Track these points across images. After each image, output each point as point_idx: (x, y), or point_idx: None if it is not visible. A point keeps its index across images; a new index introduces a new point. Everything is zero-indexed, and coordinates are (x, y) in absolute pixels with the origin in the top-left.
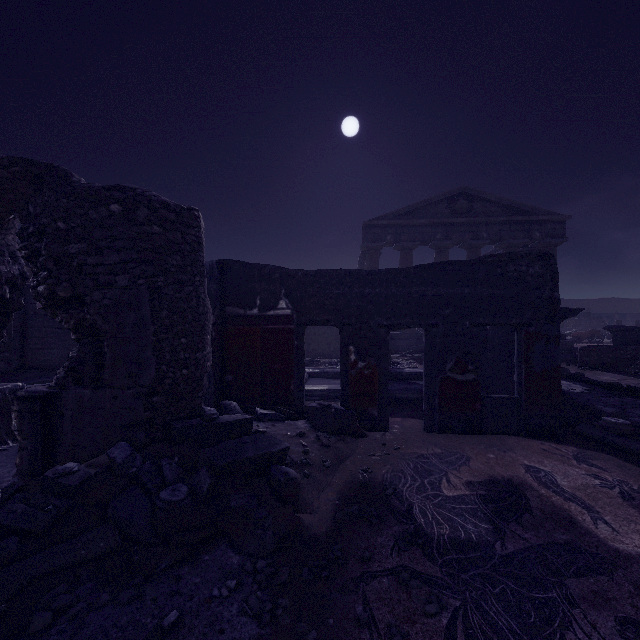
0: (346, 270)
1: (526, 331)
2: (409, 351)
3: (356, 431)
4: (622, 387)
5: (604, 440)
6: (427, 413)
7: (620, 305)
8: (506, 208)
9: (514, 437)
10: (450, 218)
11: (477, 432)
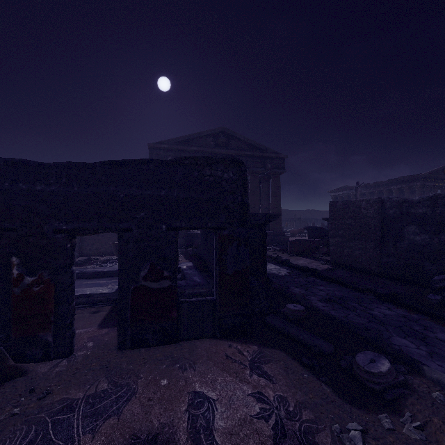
0: (6, 159)
1: (221, 234)
2: (184, 246)
3: (2, 373)
4: (309, 269)
5: (283, 330)
6: (118, 328)
7: (316, 214)
8: (251, 146)
9: (208, 341)
10: (214, 148)
11: (173, 341)
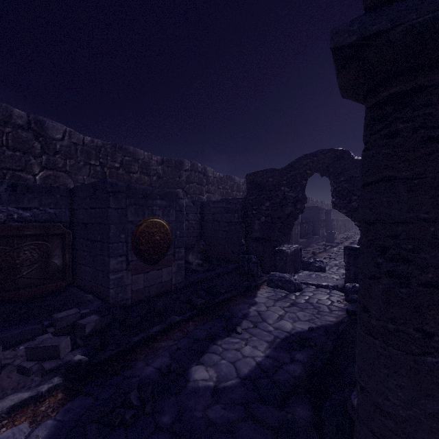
0: None
1: None
2: None
3: None
4: None
5: None
6: None
7: None
8: None
9: None
10: None
11: None
